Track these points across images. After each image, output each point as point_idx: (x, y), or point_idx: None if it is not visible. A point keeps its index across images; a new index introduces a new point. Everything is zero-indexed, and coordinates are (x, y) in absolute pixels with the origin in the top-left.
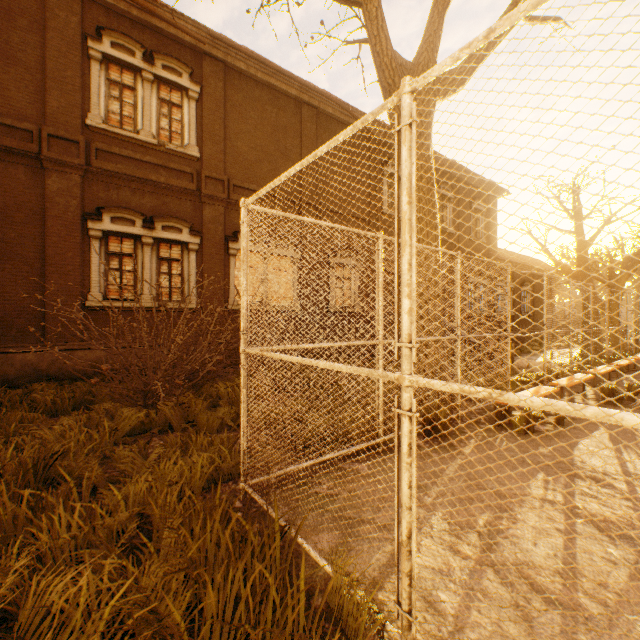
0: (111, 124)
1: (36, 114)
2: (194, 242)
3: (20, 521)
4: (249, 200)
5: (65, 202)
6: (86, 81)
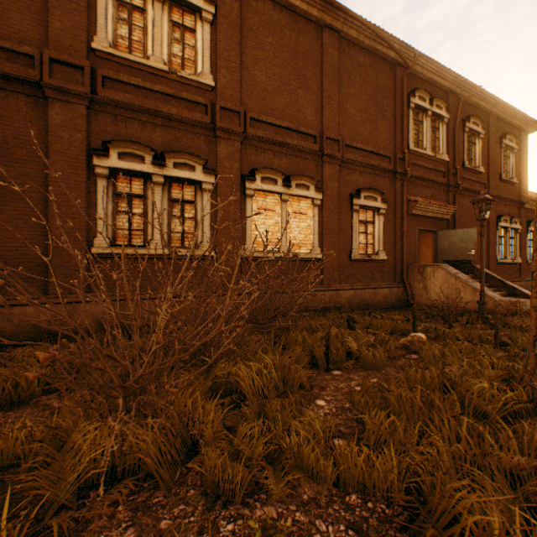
0: (119, 50)
1: (38, 37)
2: (208, 181)
3: None
4: None
5: (69, 136)
6: (92, 1)
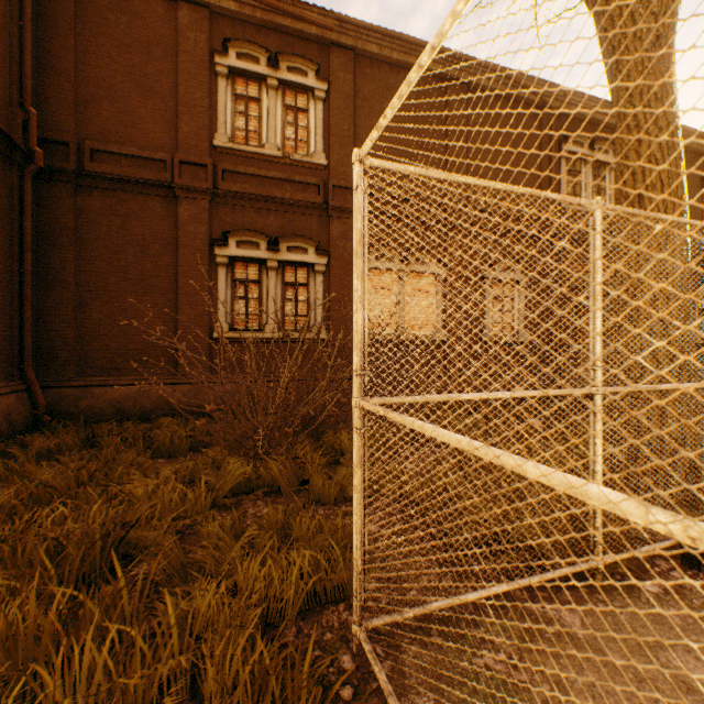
0: (237, 142)
1: (169, 143)
2: (320, 263)
3: (43, 640)
4: (365, 144)
5: (194, 230)
6: (213, 101)
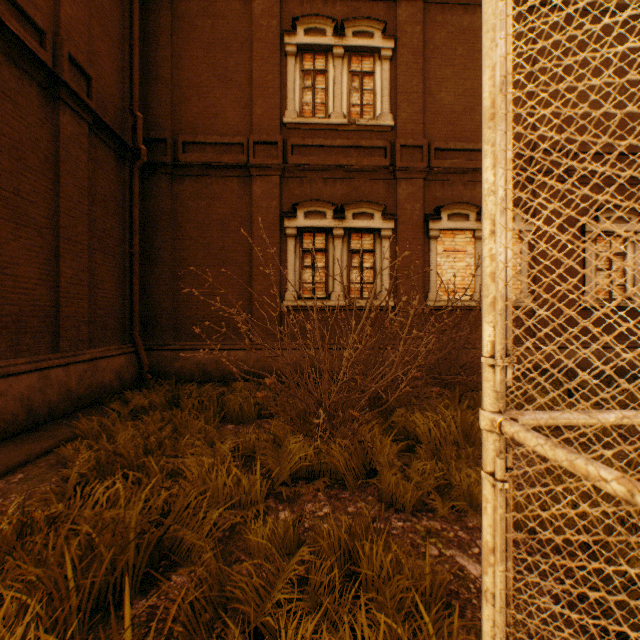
0: (305, 117)
1: (245, 127)
2: (386, 227)
3: None
4: None
5: (266, 205)
6: (283, 80)
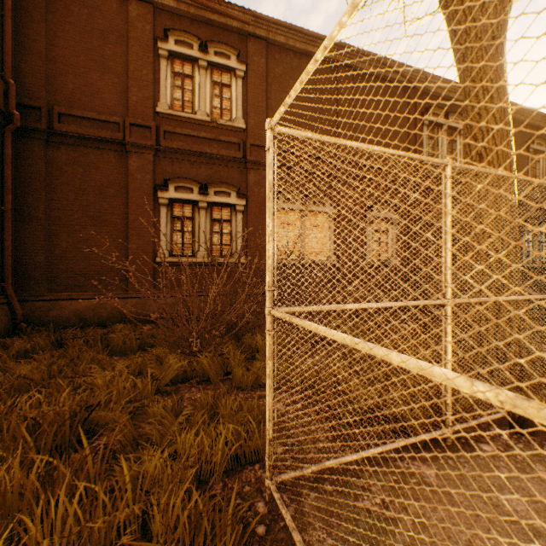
0: (175, 109)
1: (122, 109)
2: (240, 204)
3: (26, 496)
4: (275, 116)
5: (141, 177)
6: (156, 77)
